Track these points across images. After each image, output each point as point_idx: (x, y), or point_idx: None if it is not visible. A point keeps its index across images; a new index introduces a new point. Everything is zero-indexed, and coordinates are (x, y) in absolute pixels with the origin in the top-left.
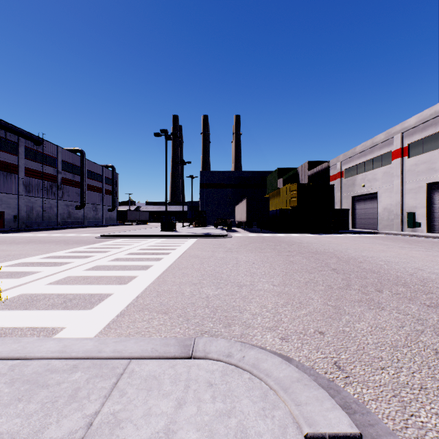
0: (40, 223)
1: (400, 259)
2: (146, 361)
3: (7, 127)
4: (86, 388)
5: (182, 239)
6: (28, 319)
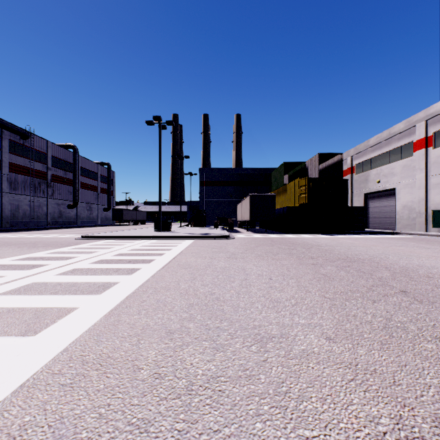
0: (27, 223)
1: None
2: None
3: None
4: None
5: (175, 240)
6: None
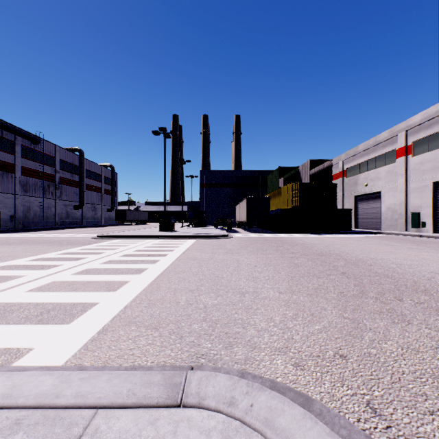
0: (38, 223)
1: (412, 262)
2: (118, 413)
3: (4, 125)
4: None
5: (180, 239)
6: None
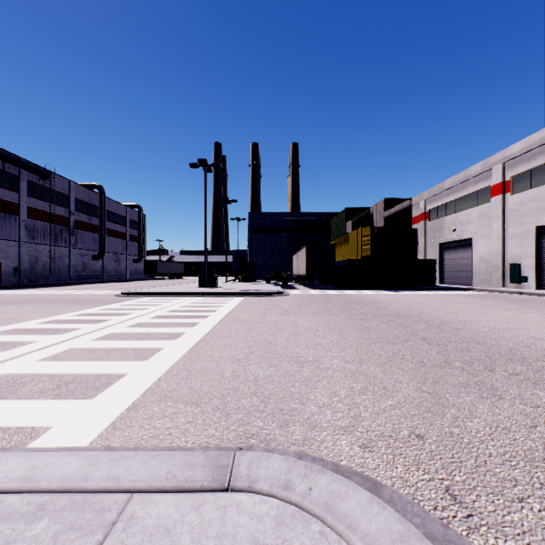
0: (48, 278)
1: (508, 324)
2: (156, 497)
3: (6, 156)
4: None
5: (224, 297)
6: (1, 415)
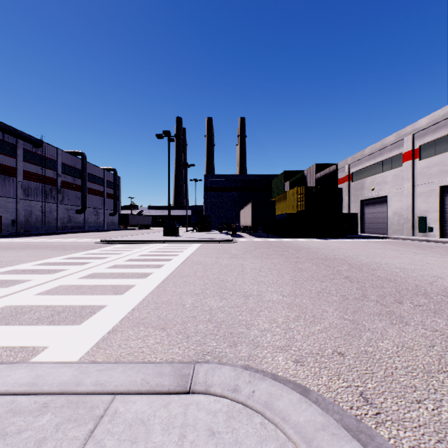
0: (40, 228)
1: (415, 266)
2: (133, 398)
3: (5, 128)
4: (53, 439)
5: (185, 244)
6: (7, 337)
